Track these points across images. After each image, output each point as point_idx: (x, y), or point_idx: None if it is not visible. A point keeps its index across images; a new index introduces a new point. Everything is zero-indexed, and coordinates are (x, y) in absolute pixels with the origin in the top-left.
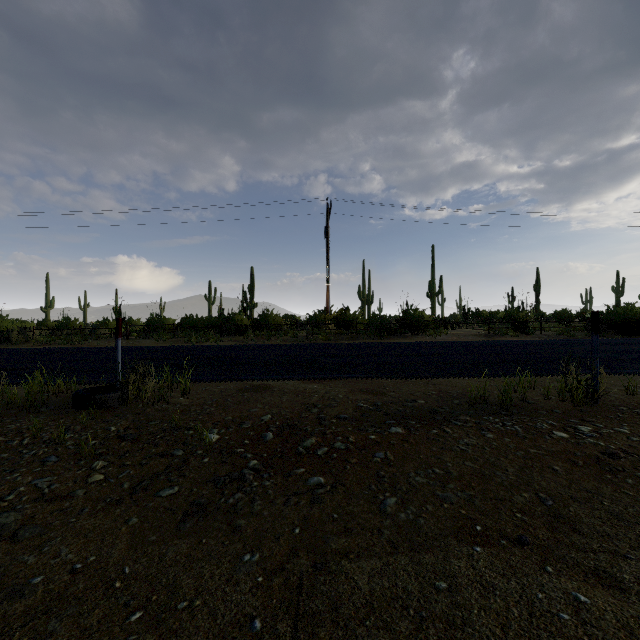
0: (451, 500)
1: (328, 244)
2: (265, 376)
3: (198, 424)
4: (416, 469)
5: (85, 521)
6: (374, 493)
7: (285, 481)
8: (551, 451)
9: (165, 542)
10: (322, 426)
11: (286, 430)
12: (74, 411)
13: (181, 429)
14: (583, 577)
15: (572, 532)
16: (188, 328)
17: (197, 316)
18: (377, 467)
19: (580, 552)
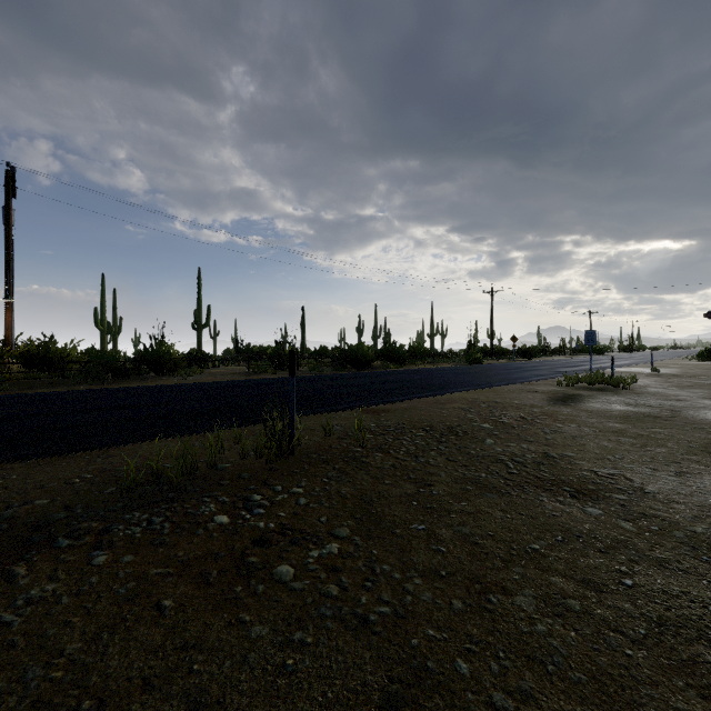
0: None
1: (10, 236)
2: None
3: None
4: None
5: None
6: None
7: None
8: (186, 562)
9: None
10: None
11: None
12: None
13: None
14: None
15: None
16: None
17: None
18: None
19: None
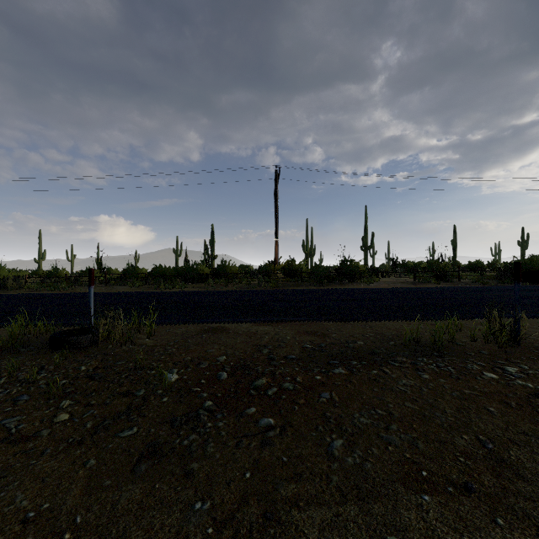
0: (395, 443)
1: (277, 205)
2: (222, 319)
3: (160, 364)
4: (360, 410)
5: (45, 464)
6: (321, 435)
7: (237, 422)
8: (484, 392)
9: (119, 487)
10: (272, 366)
11: (239, 370)
12: (50, 351)
13: (144, 369)
14: (535, 531)
15: (516, 478)
16: (158, 276)
17: (165, 266)
18: (323, 408)
19: (528, 501)
